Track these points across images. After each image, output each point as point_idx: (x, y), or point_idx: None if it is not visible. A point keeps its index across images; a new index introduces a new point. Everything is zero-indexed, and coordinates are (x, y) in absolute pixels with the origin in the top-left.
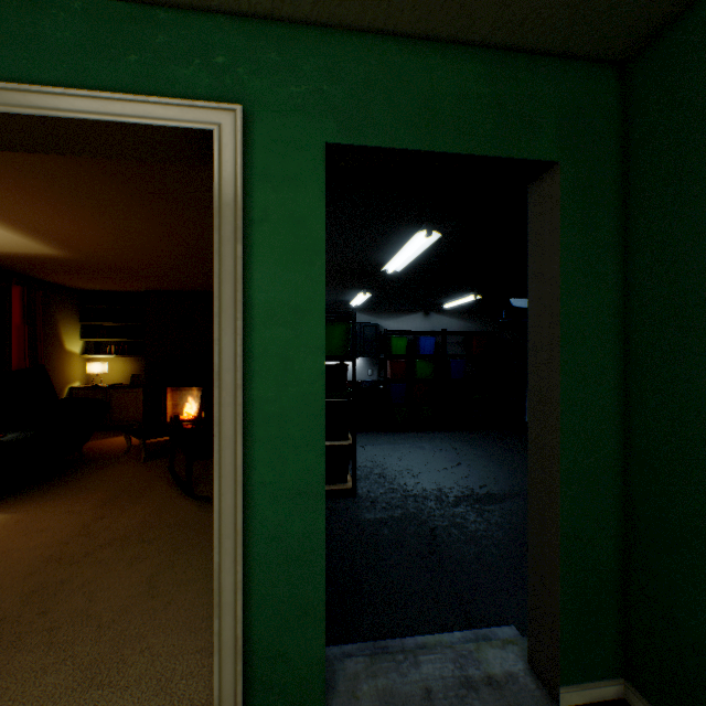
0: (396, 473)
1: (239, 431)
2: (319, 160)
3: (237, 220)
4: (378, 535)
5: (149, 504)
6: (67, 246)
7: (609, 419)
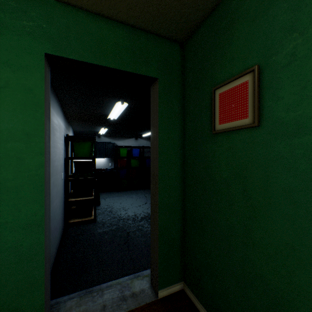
0: (117, 210)
1: None
2: (41, 61)
3: None
4: (102, 239)
5: None
6: None
7: (178, 181)
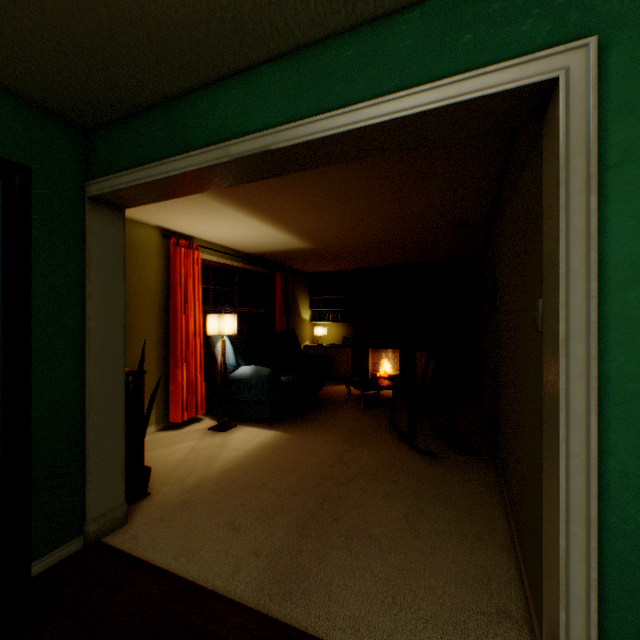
0: None
1: (592, 408)
2: None
3: (589, 168)
4: None
5: (379, 447)
6: (314, 240)
7: None
